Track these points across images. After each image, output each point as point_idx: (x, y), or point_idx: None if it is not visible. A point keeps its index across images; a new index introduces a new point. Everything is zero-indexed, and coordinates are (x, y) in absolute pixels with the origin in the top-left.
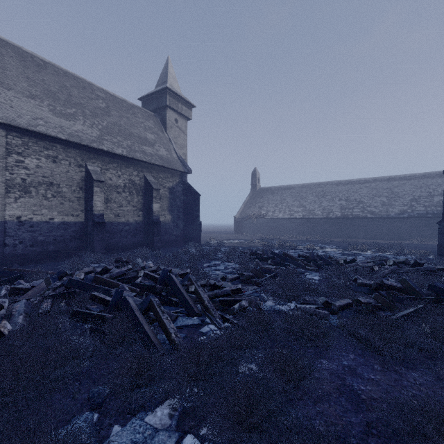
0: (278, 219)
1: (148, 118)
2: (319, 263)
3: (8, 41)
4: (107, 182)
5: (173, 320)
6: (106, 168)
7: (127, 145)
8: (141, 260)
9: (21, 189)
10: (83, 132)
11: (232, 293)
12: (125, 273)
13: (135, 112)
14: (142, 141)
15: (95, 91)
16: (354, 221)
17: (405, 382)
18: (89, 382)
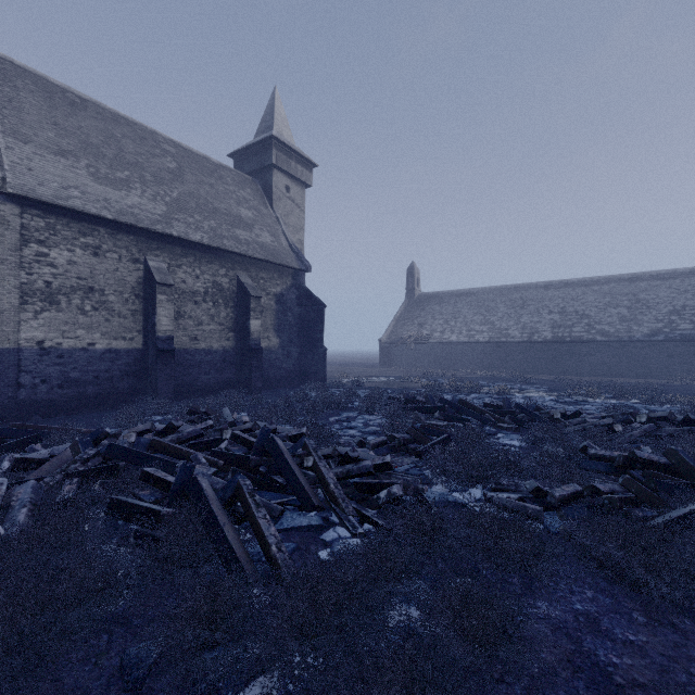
0: (450, 344)
1: (244, 186)
2: (519, 417)
3: (27, 67)
4: (178, 286)
5: (277, 518)
6: (177, 264)
7: (211, 227)
8: (231, 410)
9: (44, 297)
10: (141, 208)
11: (375, 471)
12: (203, 434)
13: (223, 175)
14: (234, 221)
15: (160, 144)
16: (573, 347)
17: (694, 651)
18: (127, 634)
